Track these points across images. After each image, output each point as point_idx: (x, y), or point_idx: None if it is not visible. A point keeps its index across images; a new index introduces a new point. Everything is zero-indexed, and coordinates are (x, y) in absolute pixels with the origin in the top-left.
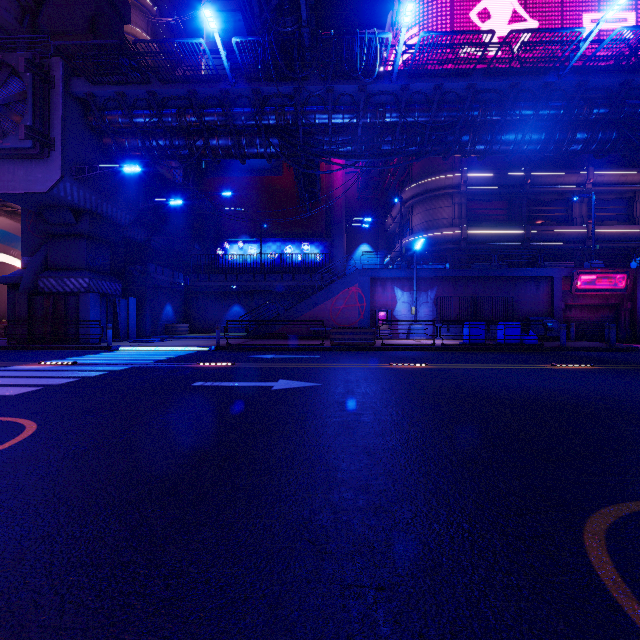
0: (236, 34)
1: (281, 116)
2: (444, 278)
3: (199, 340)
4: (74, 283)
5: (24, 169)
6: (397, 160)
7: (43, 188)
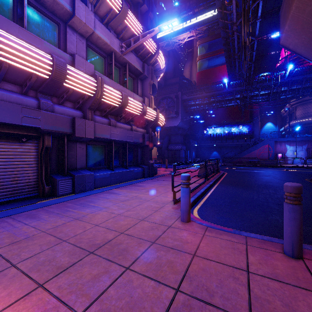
0: (210, 49)
1: (241, 95)
2: (311, 140)
3: None
4: (177, 147)
5: (171, 120)
6: None
7: (176, 125)
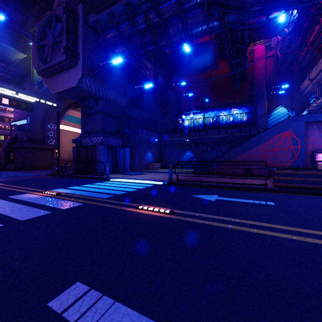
0: None
1: None
2: None
3: (162, 174)
4: (96, 140)
5: (67, 75)
6: (318, 29)
7: (74, 84)
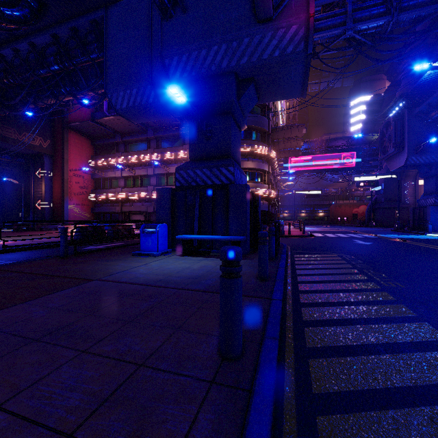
0: None
1: None
2: None
3: None
4: (429, 201)
5: (398, 158)
6: None
7: (402, 164)
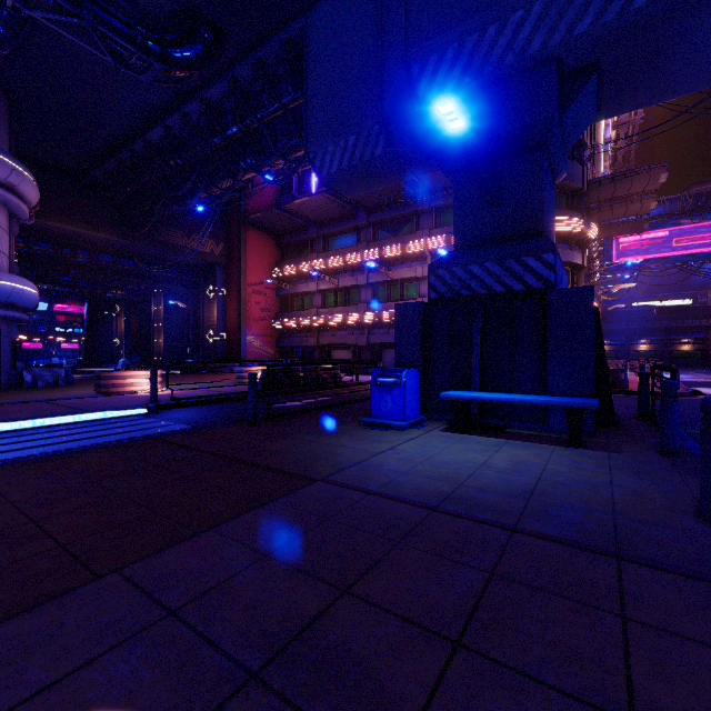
0: None
1: None
2: None
3: None
4: None
5: None
6: None
7: None
